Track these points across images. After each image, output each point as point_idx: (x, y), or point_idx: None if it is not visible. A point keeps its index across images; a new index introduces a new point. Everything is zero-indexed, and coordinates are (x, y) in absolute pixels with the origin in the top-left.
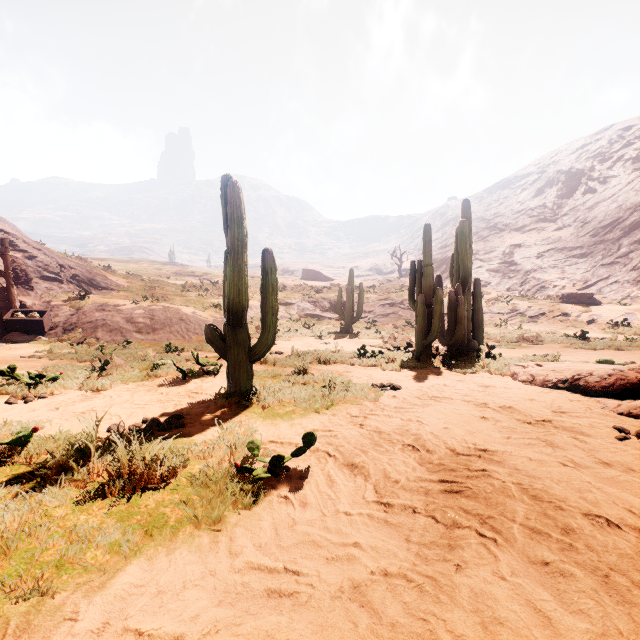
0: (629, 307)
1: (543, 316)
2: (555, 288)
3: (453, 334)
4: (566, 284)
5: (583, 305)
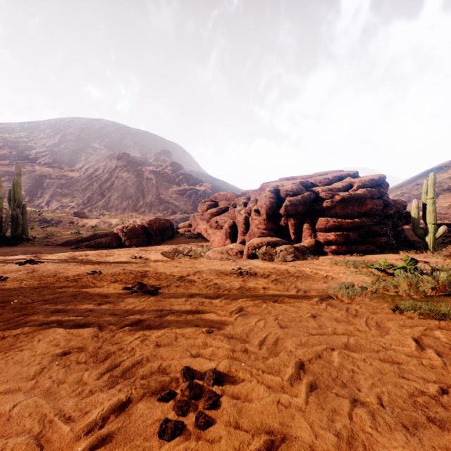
0: (99, 219)
1: (61, 223)
2: (69, 207)
3: (15, 231)
4: (75, 205)
5: (81, 218)
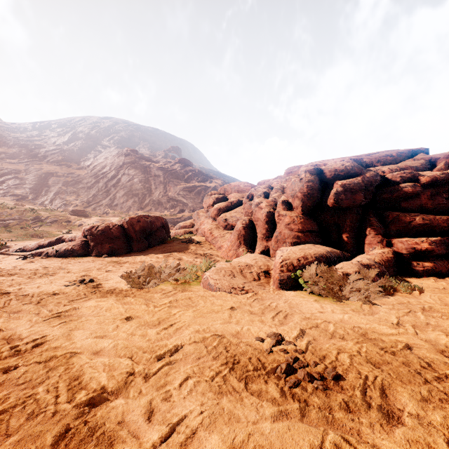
0: (99, 218)
1: (56, 222)
2: (72, 205)
3: None
4: (79, 203)
5: (80, 216)
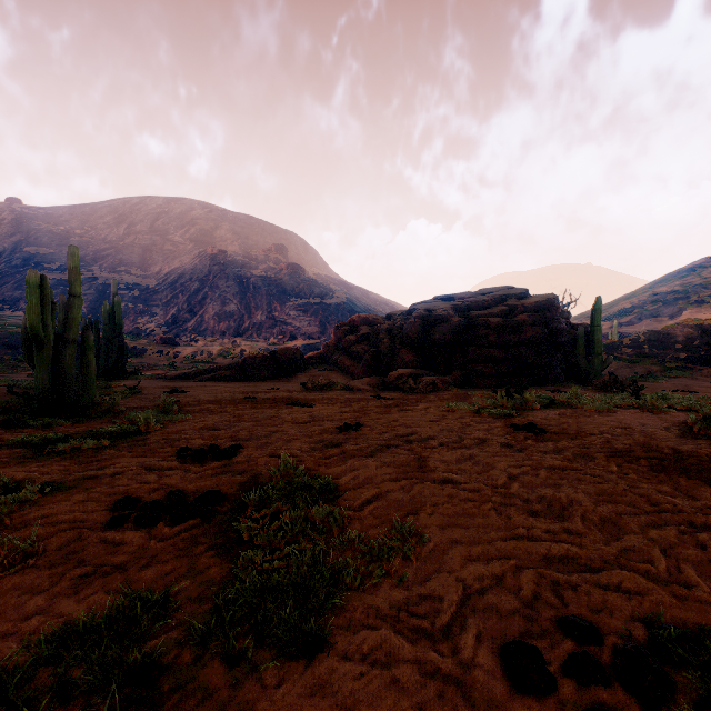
0: (195, 348)
1: (147, 353)
2: (148, 330)
3: (121, 363)
4: (156, 327)
5: (171, 345)
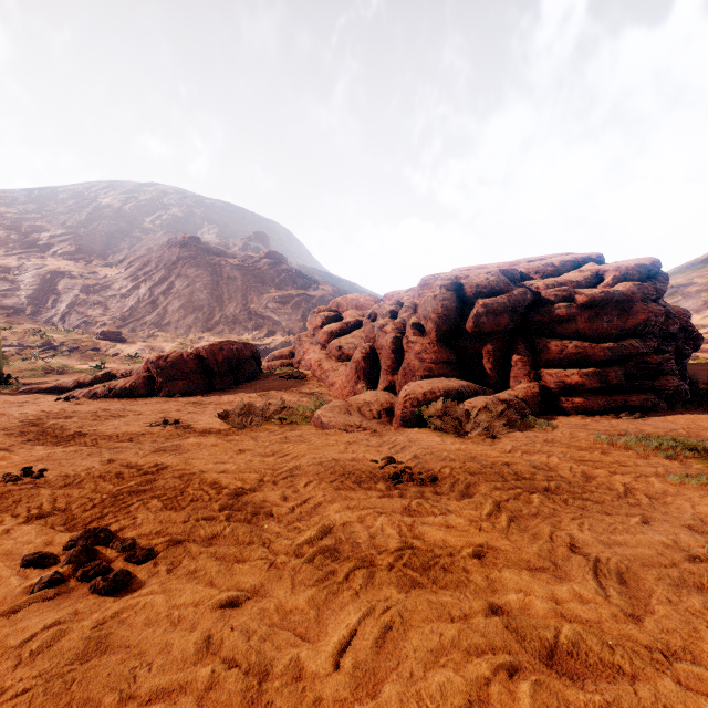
0: (144, 344)
1: (77, 350)
2: (98, 324)
3: None
4: (108, 321)
5: (113, 341)
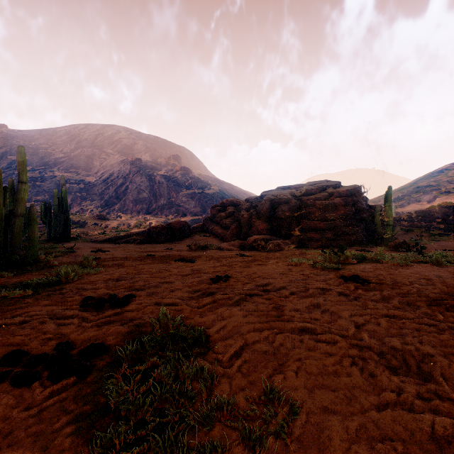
0: (119, 221)
1: (87, 224)
2: (89, 210)
3: (66, 231)
4: (94, 208)
5: (103, 220)
